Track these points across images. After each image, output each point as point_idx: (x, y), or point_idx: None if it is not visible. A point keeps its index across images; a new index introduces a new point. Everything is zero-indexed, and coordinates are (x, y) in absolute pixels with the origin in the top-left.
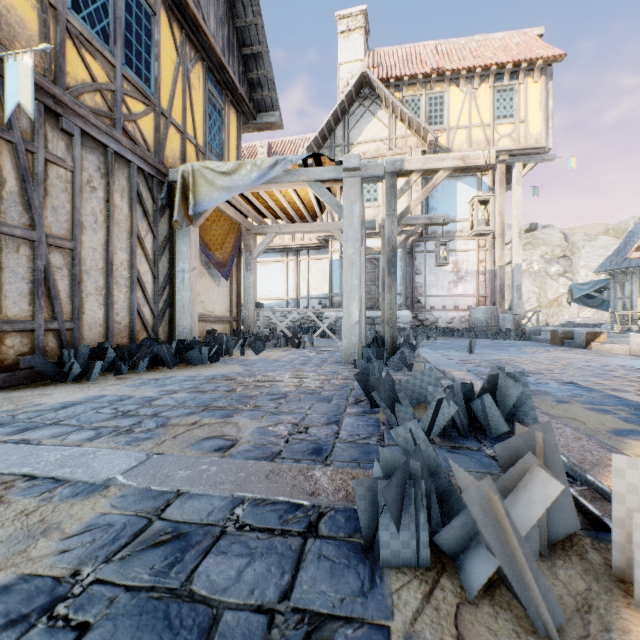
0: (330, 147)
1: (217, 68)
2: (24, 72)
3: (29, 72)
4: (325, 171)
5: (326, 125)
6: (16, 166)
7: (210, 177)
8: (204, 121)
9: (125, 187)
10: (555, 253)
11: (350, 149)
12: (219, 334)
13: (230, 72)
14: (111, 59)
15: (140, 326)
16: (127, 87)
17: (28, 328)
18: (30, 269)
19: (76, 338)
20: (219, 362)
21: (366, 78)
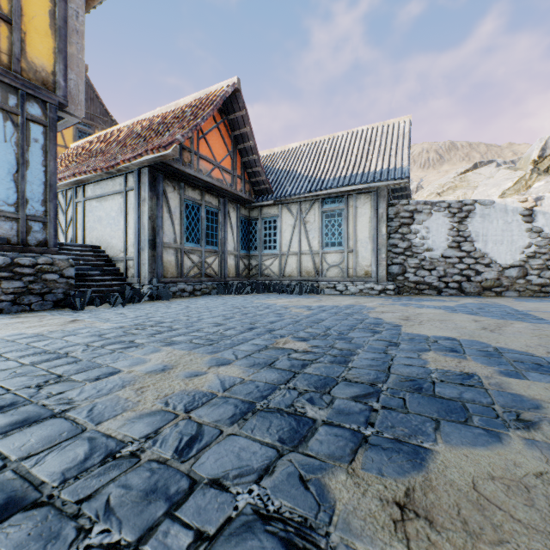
0: None
1: None
2: None
3: None
4: None
5: None
6: None
7: None
8: None
9: None
10: (467, 196)
11: None
12: None
13: None
14: None
15: None
16: None
17: None
18: None
19: None
20: None
21: None
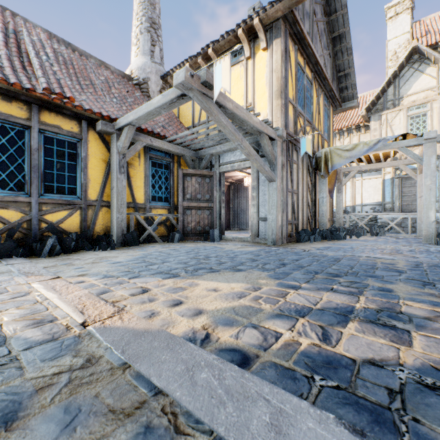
0: (382, 103)
1: (327, 91)
2: (308, 141)
3: (309, 141)
4: (410, 141)
5: (380, 90)
6: (289, 168)
7: (339, 153)
8: (322, 121)
9: (305, 165)
10: None
11: (400, 101)
12: (332, 227)
13: (334, 90)
14: (303, 115)
15: (308, 223)
16: (306, 123)
17: (291, 223)
18: (291, 202)
19: (298, 227)
20: (345, 240)
21: (415, 49)
